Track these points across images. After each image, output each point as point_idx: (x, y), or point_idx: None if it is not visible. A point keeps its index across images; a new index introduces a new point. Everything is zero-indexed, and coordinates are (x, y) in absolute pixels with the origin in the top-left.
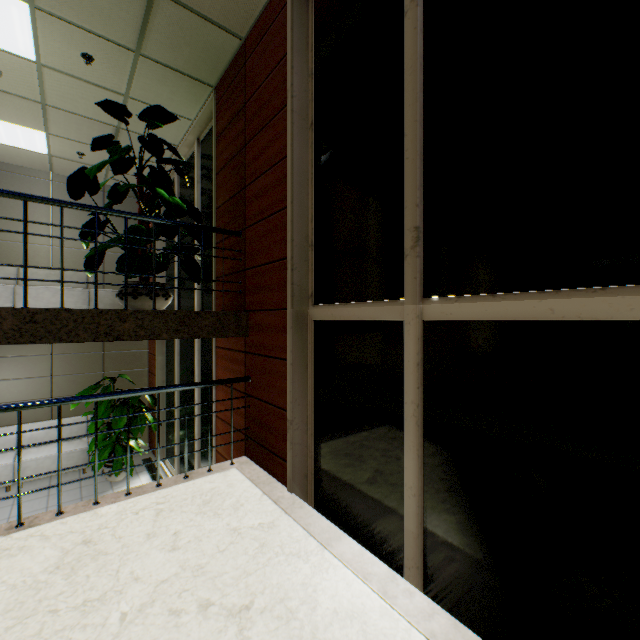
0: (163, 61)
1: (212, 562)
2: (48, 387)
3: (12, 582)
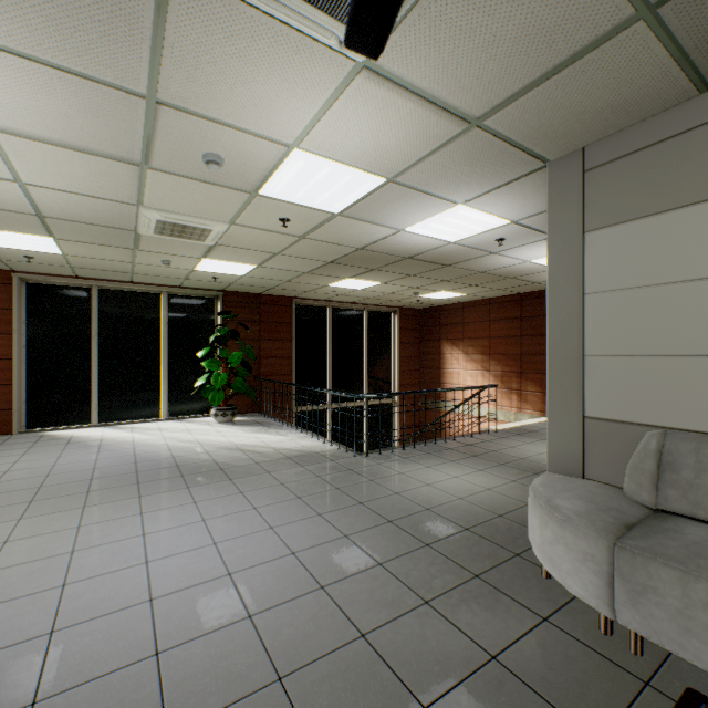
0: (231, 286)
1: None
2: None
3: None
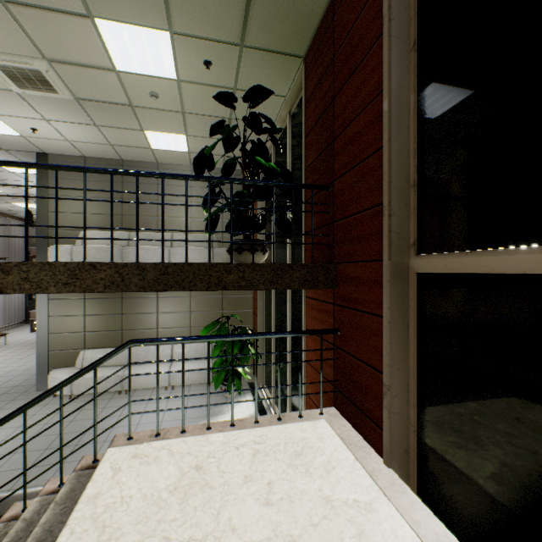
0: (261, 46)
1: (304, 537)
2: (189, 319)
3: (144, 491)
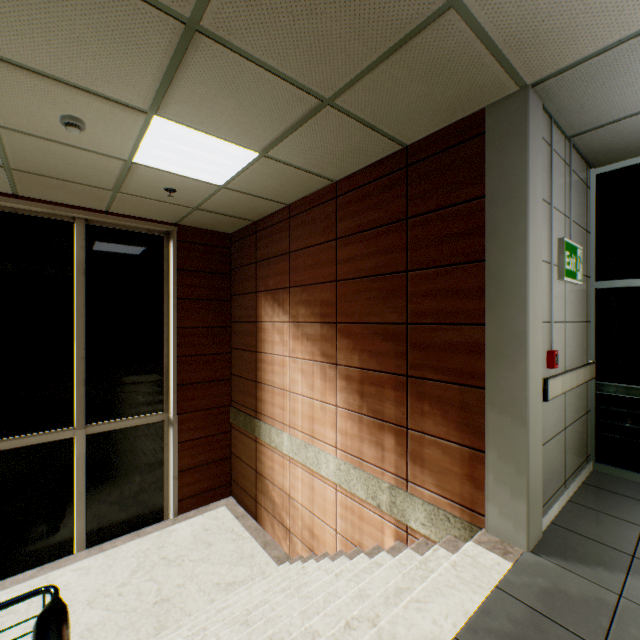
0: None
1: None
2: None
3: None
